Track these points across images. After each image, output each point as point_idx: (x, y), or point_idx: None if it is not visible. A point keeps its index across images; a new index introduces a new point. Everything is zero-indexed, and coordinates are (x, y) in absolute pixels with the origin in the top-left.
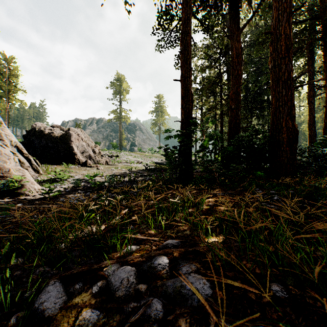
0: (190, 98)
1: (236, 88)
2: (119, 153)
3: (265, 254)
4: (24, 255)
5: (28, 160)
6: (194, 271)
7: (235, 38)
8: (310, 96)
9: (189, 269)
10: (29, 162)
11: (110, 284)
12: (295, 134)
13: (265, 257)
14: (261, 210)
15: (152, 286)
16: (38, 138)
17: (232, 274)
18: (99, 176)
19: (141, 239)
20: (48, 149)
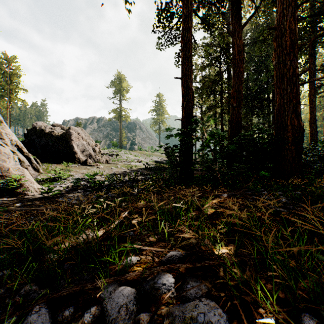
0: (191, 96)
1: (237, 86)
2: (119, 151)
3: (291, 276)
4: (12, 266)
5: (28, 159)
6: (205, 293)
7: (236, 35)
8: (311, 95)
9: (199, 290)
10: (30, 161)
11: (105, 312)
12: (301, 133)
13: (292, 280)
14: (270, 214)
15: (155, 315)
16: (39, 137)
17: (250, 298)
18: (99, 174)
19: (142, 249)
20: (48, 148)
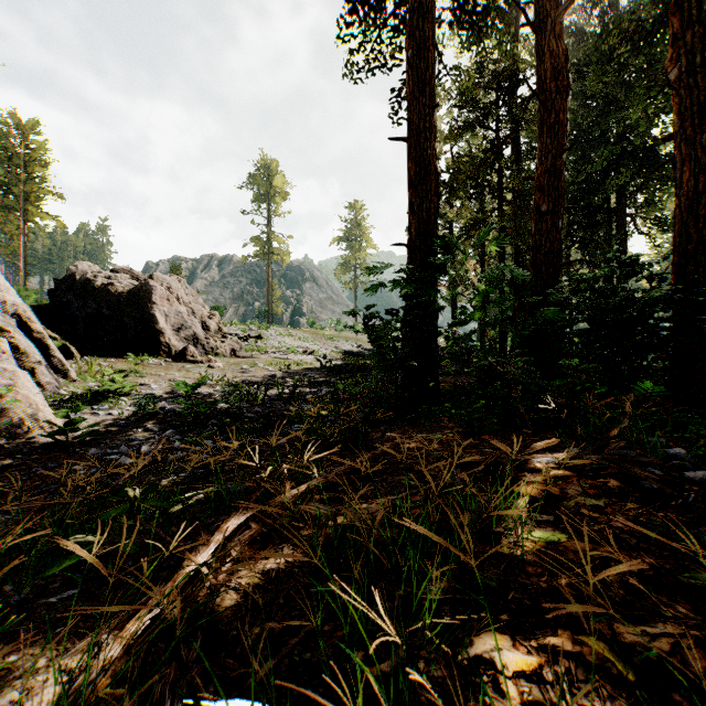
0: (432, 185)
1: (552, 159)
2: (264, 330)
3: None
4: None
5: (42, 347)
6: None
7: (549, 28)
8: None
9: None
10: (46, 351)
11: None
12: None
13: None
14: None
15: None
16: (80, 296)
17: None
18: (211, 384)
19: None
20: (101, 323)
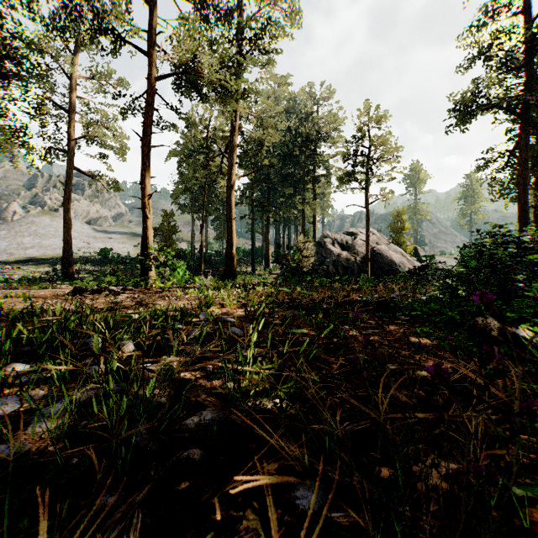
0: None
1: None
2: (436, 258)
3: None
4: None
5: None
6: None
7: None
8: None
9: None
10: None
11: None
12: None
13: None
14: None
15: None
16: None
17: None
18: None
19: None
20: None
